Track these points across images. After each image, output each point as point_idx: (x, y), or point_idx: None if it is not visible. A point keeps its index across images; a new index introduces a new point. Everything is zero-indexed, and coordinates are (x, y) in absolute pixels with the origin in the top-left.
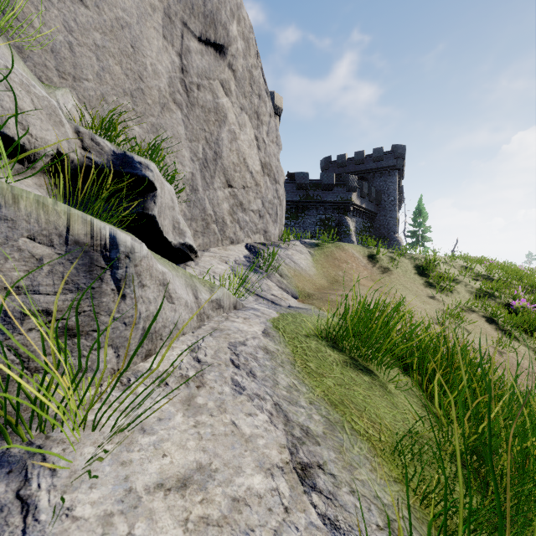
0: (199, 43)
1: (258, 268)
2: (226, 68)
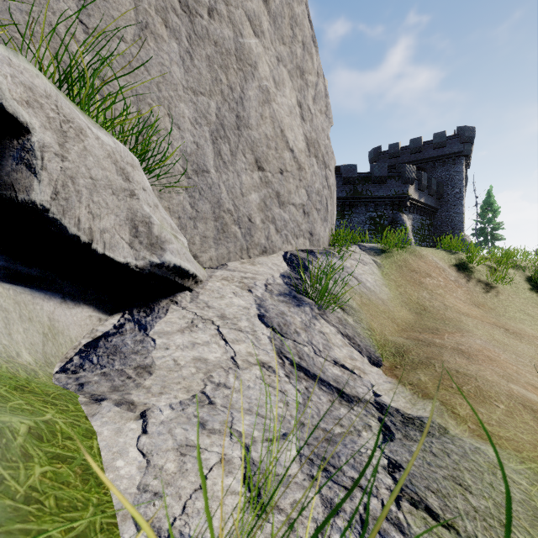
0: None
1: (304, 296)
2: None
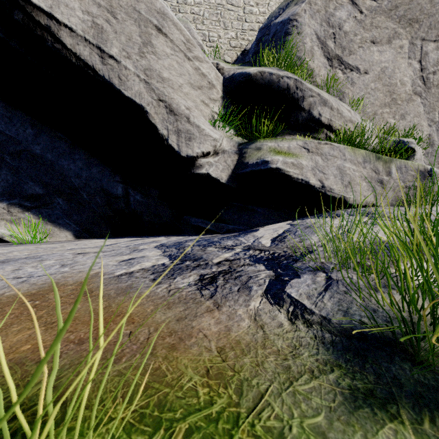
0: (434, 43)
1: None
2: None
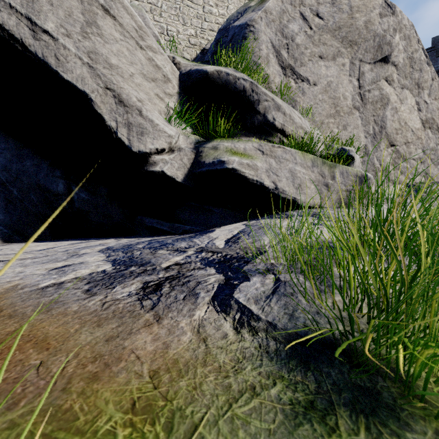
0: (369, 65)
1: None
2: (389, 67)
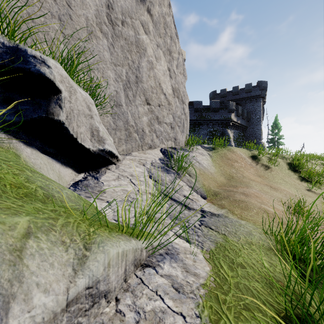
0: None
1: (170, 169)
2: (145, 12)
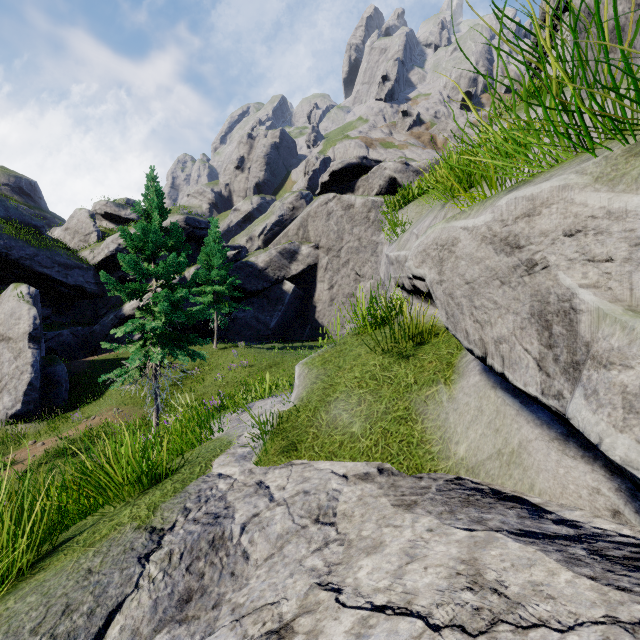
0: None
1: None
2: None
